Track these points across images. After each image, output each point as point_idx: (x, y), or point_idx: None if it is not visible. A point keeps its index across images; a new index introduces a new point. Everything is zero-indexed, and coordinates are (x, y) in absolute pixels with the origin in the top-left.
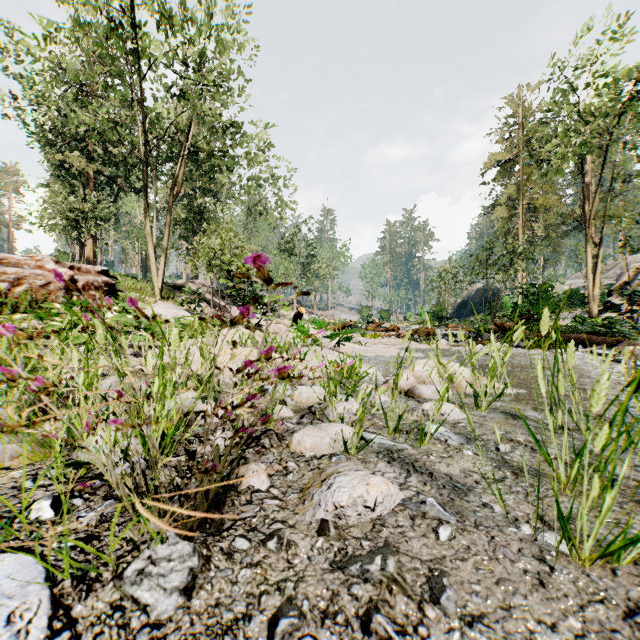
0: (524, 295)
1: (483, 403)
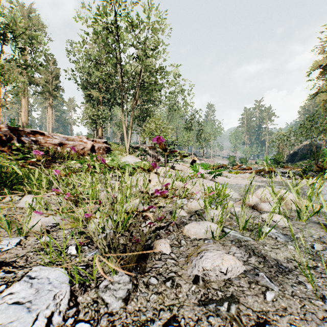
0: None
1: (304, 217)
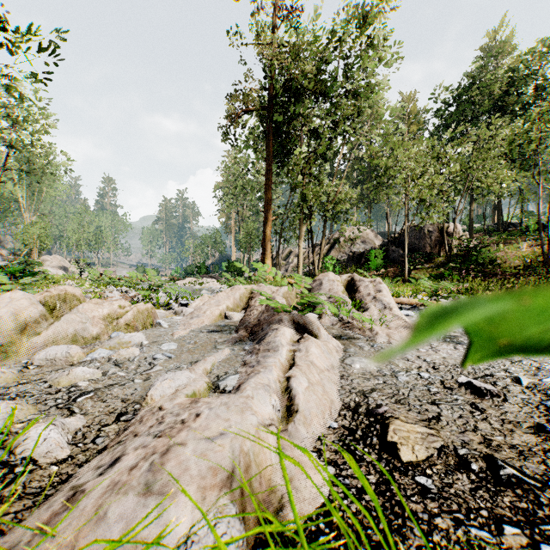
0: (196, 266)
1: None
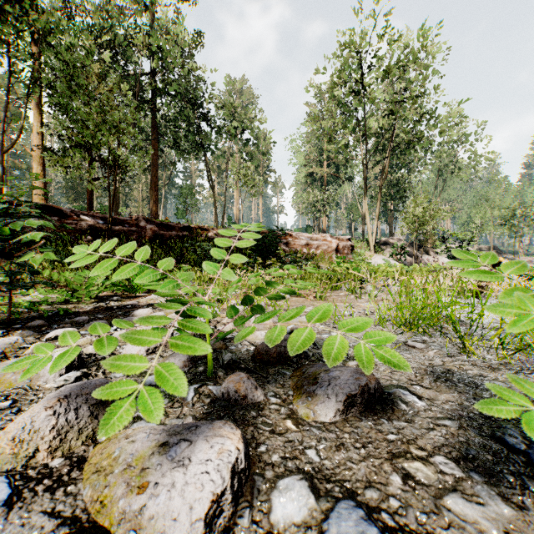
0: None
1: None
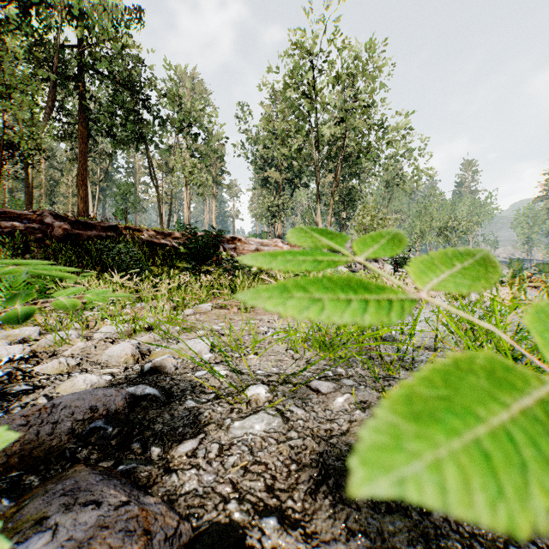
0: None
1: None
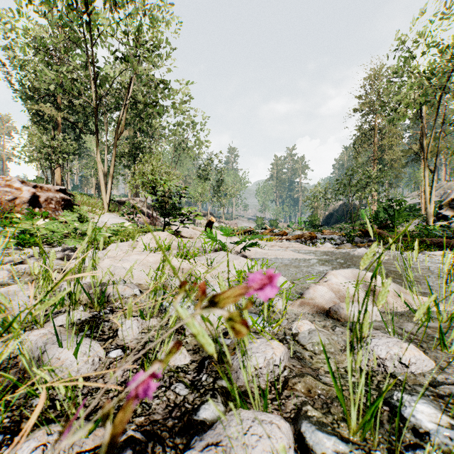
0: (383, 208)
1: (452, 342)
